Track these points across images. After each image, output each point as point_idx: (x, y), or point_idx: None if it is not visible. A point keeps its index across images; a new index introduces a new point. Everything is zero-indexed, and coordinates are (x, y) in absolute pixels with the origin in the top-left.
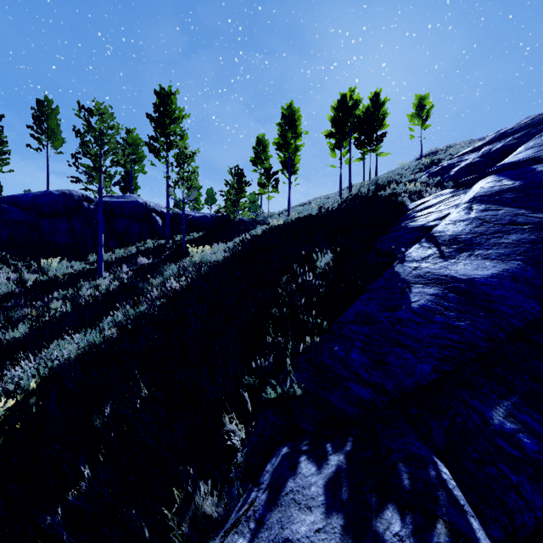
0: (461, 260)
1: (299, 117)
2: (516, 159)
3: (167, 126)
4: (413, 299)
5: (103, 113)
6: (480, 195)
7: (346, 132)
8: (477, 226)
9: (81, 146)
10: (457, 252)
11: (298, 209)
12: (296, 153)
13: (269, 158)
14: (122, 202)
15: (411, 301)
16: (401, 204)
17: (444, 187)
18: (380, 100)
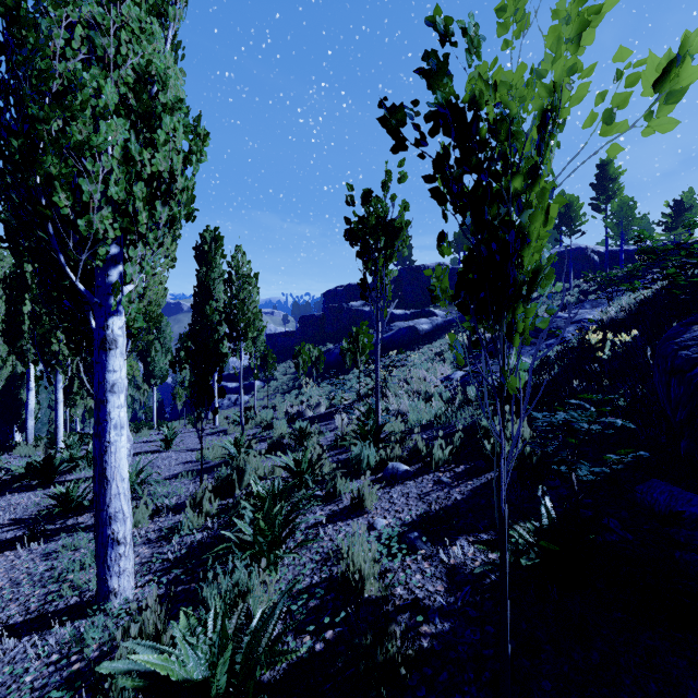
0: None
1: None
2: None
3: (607, 187)
4: None
5: (574, 201)
6: None
7: None
8: None
9: (561, 222)
10: None
11: None
12: None
13: None
14: (569, 250)
15: None
16: None
17: None
18: None
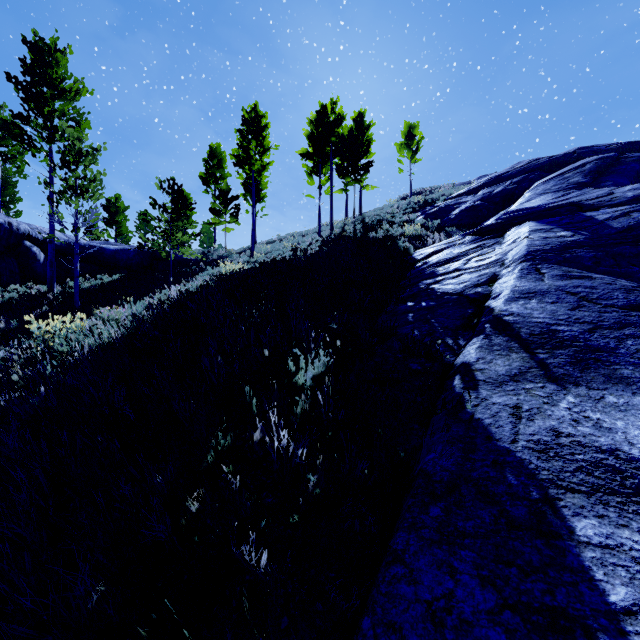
0: (600, 392)
1: (267, 125)
2: (534, 204)
3: (47, 101)
4: (614, 593)
5: None
6: (537, 249)
7: (327, 154)
8: (574, 306)
9: None
10: (576, 367)
11: (265, 247)
12: (262, 172)
13: (226, 176)
14: None
15: (611, 603)
16: (405, 252)
17: (446, 232)
18: (365, 123)
